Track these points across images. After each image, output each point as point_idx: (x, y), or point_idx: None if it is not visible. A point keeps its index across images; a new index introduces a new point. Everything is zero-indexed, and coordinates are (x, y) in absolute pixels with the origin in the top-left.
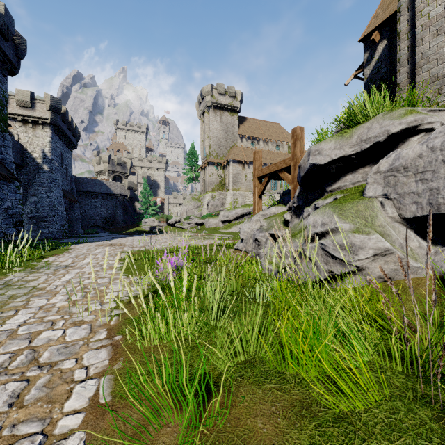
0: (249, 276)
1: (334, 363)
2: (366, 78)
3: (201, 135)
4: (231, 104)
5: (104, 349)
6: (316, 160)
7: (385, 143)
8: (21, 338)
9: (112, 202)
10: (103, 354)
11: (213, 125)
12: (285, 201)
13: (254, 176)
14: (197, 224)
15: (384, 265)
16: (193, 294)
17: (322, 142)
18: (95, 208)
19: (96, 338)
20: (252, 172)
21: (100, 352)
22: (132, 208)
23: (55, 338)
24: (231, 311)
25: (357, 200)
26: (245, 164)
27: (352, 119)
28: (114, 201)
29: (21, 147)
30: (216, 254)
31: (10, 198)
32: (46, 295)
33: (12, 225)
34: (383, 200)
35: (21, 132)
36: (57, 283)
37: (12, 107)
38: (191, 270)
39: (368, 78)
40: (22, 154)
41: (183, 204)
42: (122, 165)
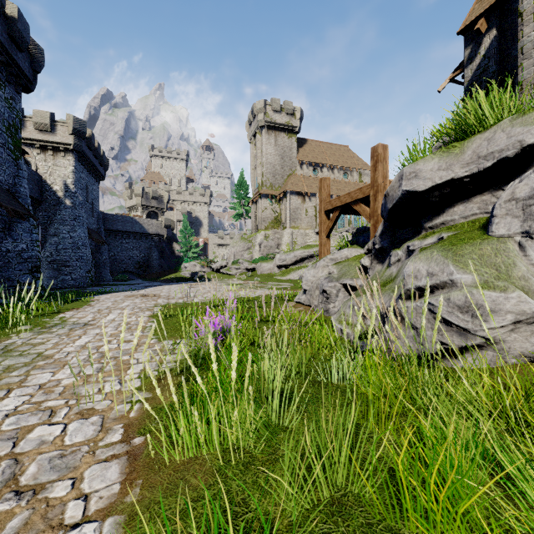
0: (319, 342)
1: (498, 532)
2: (468, 81)
3: (252, 161)
4: (289, 123)
5: (116, 461)
6: (412, 185)
7: (516, 159)
8: (3, 437)
9: (146, 243)
10: (113, 471)
11: (267, 149)
12: (360, 242)
13: (320, 209)
14: (248, 270)
15: (531, 338)
16: (247, 382)
17: (420, 161)
18: (126, 251)
19: (108, 441)
20: (314, 206)
21: (109, 468)
22: (170, 251)
23: (50, 438)
24: (300, 402)
25: (479, 240)
26: (305, 196)
27: (462, 128)
28: (148, 242)
29: (39, 179)
30: (273, 309)
31: (25, 239)
32: (52, 367)
33: (28, 271)
34: (523, 240)
35: (40, 160)
36: (69, 348)
37: (30, 131)
38: (241, 331)
39: (470, 80)
40: (41, 187)
41: (231, 245)
42: (158, 198)
